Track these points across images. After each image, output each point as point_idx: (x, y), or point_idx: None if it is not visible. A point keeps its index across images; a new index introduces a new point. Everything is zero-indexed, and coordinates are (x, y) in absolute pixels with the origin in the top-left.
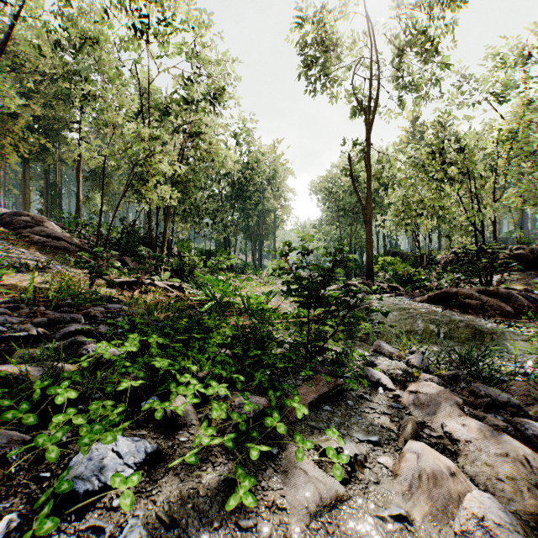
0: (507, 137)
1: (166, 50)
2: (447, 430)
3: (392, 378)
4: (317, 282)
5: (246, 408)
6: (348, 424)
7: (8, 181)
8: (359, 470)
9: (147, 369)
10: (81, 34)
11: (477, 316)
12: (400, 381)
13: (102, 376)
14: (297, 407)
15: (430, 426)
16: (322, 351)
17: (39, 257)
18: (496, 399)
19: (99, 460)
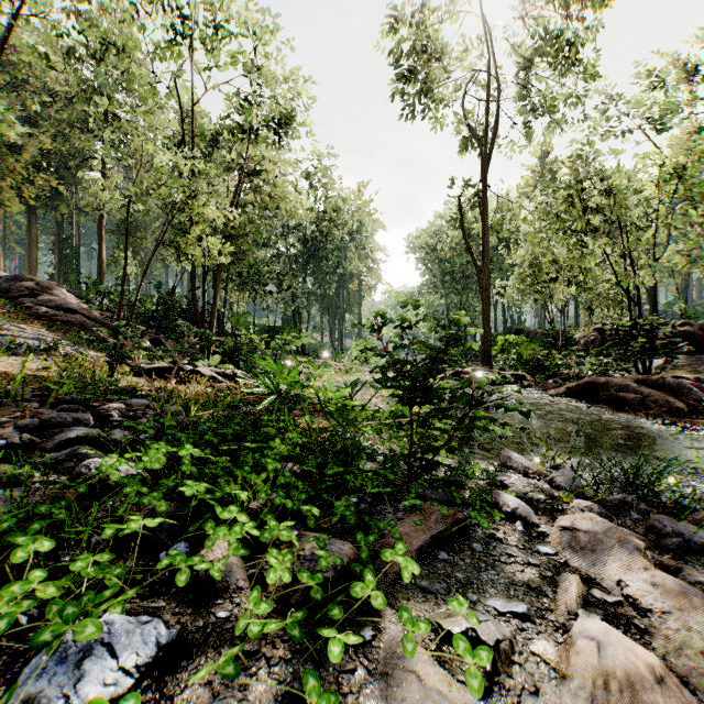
0: (671, 174)
1: (215, 60)
2: (630, 594)
3: (533, 506)
4: (424, 367)
5: (322, 565)
6: (478, 583)
7: (9, 237)
8: (504, 669)
9: (175, 496)
10: (103, 39)
11: (635, 415)
12: (544, 510)
13: (108, 507)
14: (402, 563)
15: (601, 585)
16: (431, 467)
17: (44, 336)
18: (690, 540)
19: (76, 662)
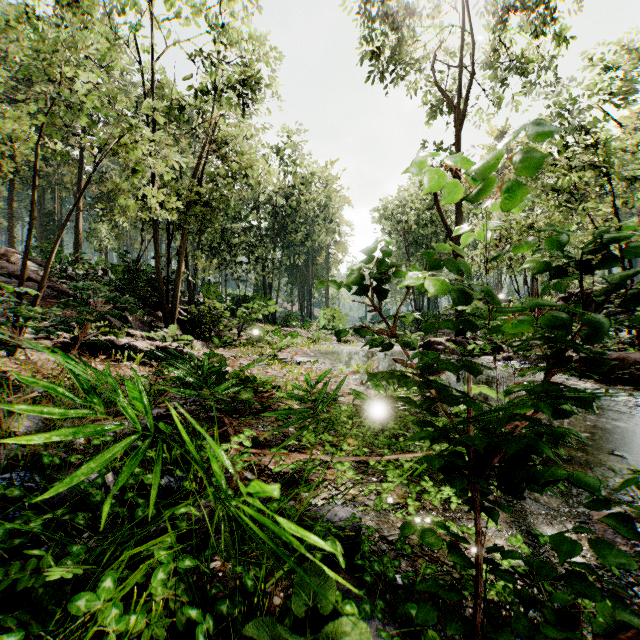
0: None
1: (175, 13)
2: None
3: None
4: (541, 388)
5: None
6: None
7: None
8: None
9: None
10: None
11: None
12: None
13: None
14: None
15: None
16: None
17: None
18: None
19: None
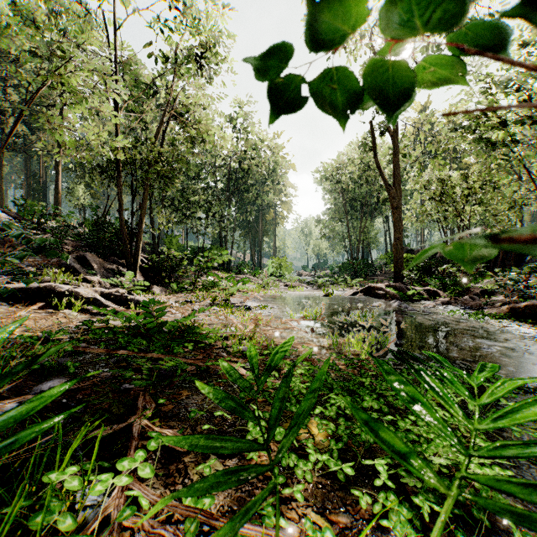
0: None
1: None
2: None
3: None
4: None
5: None
6: None
7: None
8: None
9: None
10: None
11: None
12: None
13: None
14: None
15: None
16: None
17: None
18: None
19: None
